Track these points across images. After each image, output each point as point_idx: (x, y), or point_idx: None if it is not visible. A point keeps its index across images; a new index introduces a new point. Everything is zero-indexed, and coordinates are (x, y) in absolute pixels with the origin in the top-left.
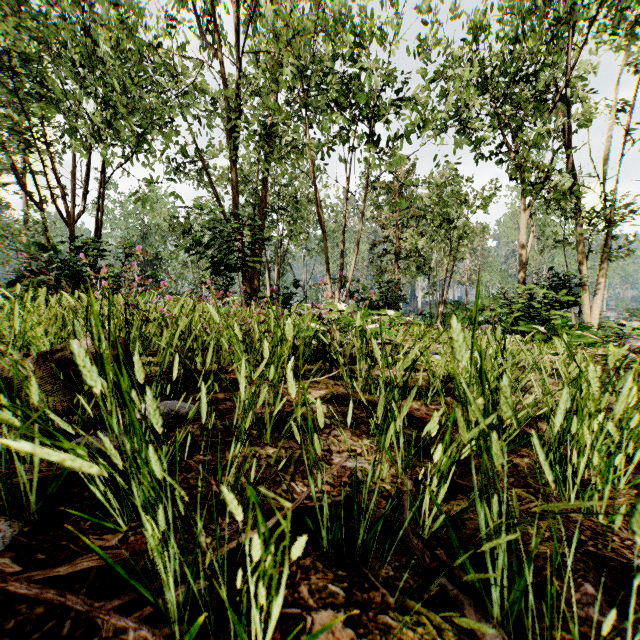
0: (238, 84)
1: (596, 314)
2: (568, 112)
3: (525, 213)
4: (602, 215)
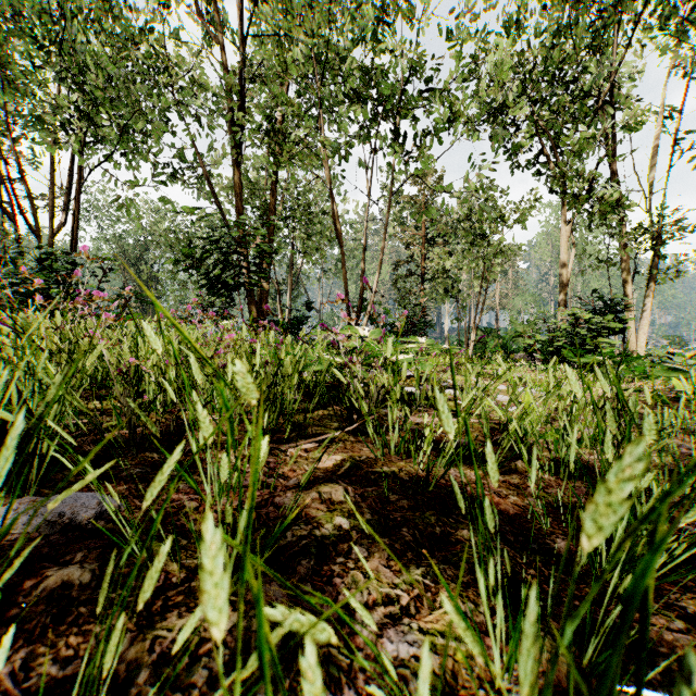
0: (241, 73)
1: (643, 342)
2: (613, 117)
3: (566, 229)
4: (648, 232)
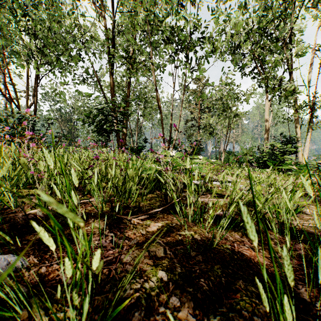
0: (113, 30)
1: (305, 157)
2: (291, 50)
3: (268, 104)
4: (308, 105)
